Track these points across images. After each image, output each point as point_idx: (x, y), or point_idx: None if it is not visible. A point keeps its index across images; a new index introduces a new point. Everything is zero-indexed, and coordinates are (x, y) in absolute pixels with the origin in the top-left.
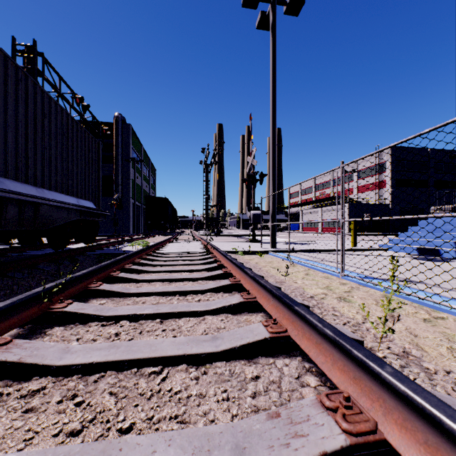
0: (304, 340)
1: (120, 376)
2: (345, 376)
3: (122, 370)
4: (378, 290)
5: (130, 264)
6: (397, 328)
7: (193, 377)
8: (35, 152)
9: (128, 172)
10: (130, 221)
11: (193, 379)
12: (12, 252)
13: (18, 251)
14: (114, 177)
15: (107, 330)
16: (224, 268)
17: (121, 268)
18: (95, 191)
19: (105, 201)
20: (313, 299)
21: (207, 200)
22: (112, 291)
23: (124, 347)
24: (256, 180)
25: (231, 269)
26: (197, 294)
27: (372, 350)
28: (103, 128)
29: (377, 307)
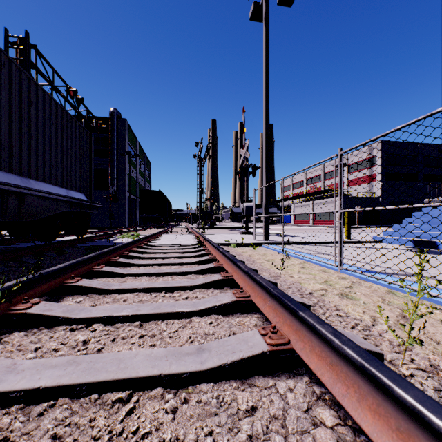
0: (314, 358)
1: (74, 406)
2: (383, 424)
3: (78, 396)
4: (382, 285)
5: (117, 257)
6: (414, 332)
7: (169, 409)
8: (21, 140)
9: (123, 165)
10: (126, 214)
11: (169, 411)
12: (1, 244)
13: (7, 244)
14: (109, 171)
15: (75, 337)
16: (216, 262)
17: (107, 261)
18: (86, 182)
19: (101, 195)
20: (313, 296)
21: (201, 193)
22: (91, 287)
23: (85, 363)
24: (249, 173)
25: (223, 262)
26: (185, 290)
27: (393, 365)
28: (98, 122)
29: (385, 305)
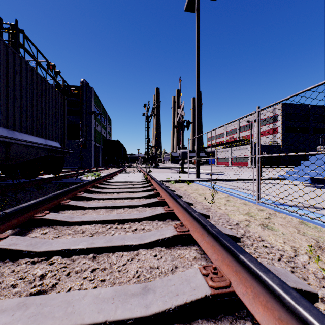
0: (258, 307)
1: None
2: None
3: None
4: (294, 216)
5: (82, 192)
6: None
7: None
8: (7, 101)
9: (91, 121)
10: (92, 158)
11: None
12: None
13: (0, 180)
14: (80, 126)
15: (34, 271)
16: (159, 197)
17: (73, 196)
18: (61, 134)
19: (74, 143)
20: (239, 226)
21: (148, 142)
22: (56, 220)
23: (34, 307)
24: (184, 127)
25: (165, 197)
26: (134, 222)
27: None
28: (71, 89)
29: (301, 236)
